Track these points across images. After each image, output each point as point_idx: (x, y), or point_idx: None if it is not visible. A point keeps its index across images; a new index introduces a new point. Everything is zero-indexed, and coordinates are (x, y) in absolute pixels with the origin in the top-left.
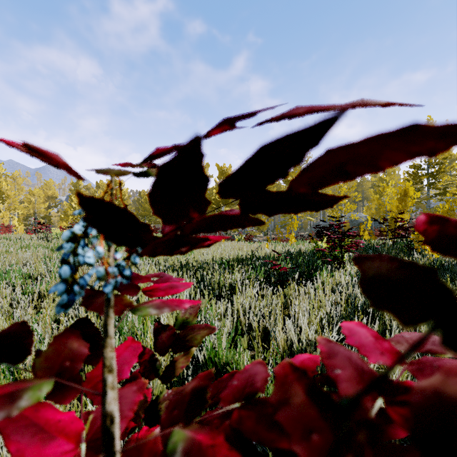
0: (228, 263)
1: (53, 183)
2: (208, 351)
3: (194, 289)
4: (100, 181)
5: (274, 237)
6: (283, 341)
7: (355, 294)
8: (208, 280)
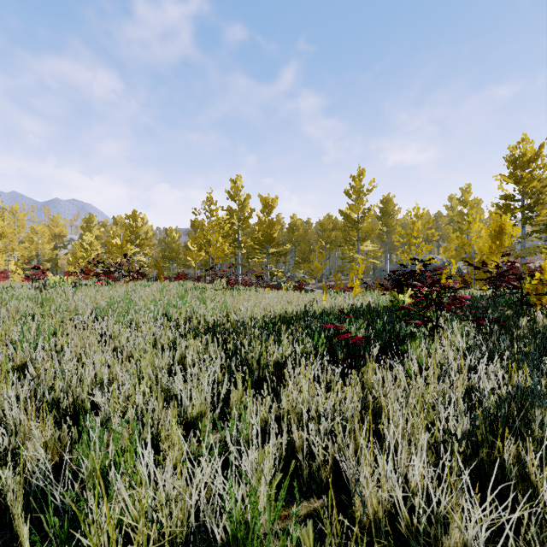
0: (273, 324)
1: (61, 218)
2: (233, 525)
3: (223, 368)
4: (118, 216)
5: (330, 284)
6: (375, 498)
7: (474, 384)
8: (243, 354)
